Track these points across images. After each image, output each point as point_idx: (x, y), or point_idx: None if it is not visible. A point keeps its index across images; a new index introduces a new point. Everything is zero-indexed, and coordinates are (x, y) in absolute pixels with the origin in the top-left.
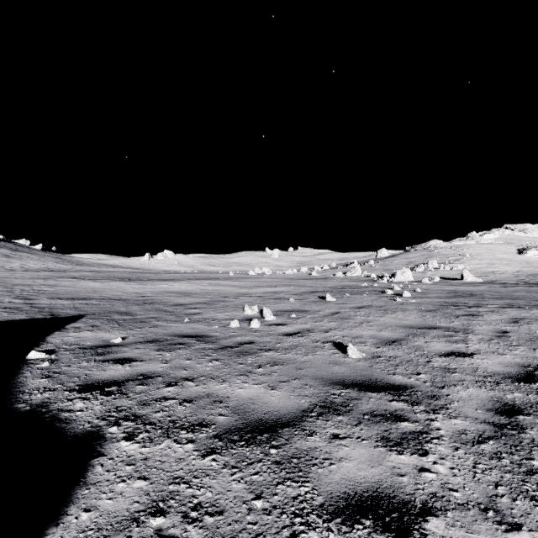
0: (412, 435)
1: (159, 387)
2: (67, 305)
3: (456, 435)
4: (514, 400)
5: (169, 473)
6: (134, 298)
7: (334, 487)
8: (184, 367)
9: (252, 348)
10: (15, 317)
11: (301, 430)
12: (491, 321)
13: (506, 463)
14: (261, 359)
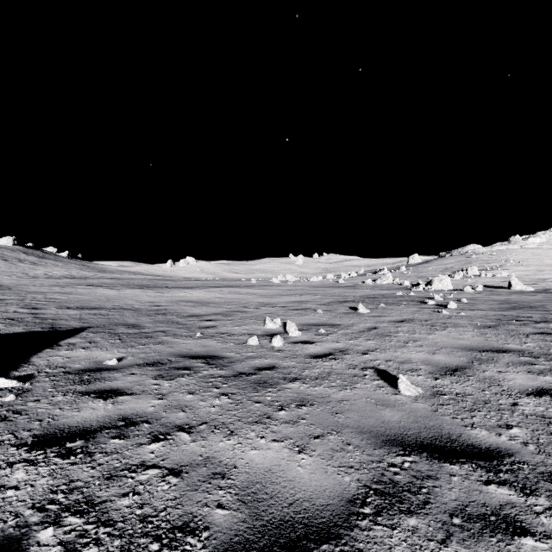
0: None
1: (140, 442)
2: (73, 316)
3: None
4: None
5: None
6: (146, 308)
7: None
8: (182, 407)
9: (273, 376)
10: (10, 330)
11: (351, 551)
12: None
13: None
14: (284, 394)
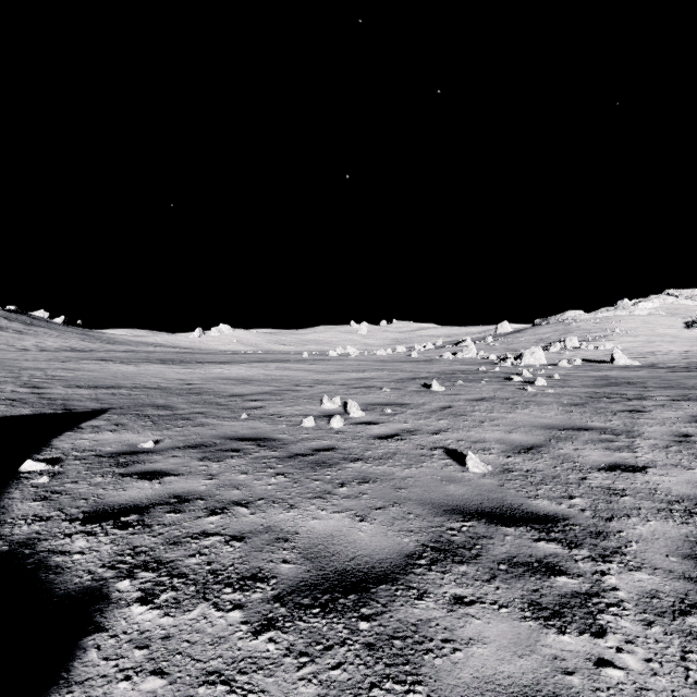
0: (576, 600)
1: (198, 515)
2: (88, 396)
3: (645, 600)
4: None
5: (200, 664)
6: (176, 387)
7: (463, 695)
8: (236, 485)
9: (332, 457)
10: (16, 412)
11: (405, 589)
12: (664, 420)
13: None
14: (345, 473)
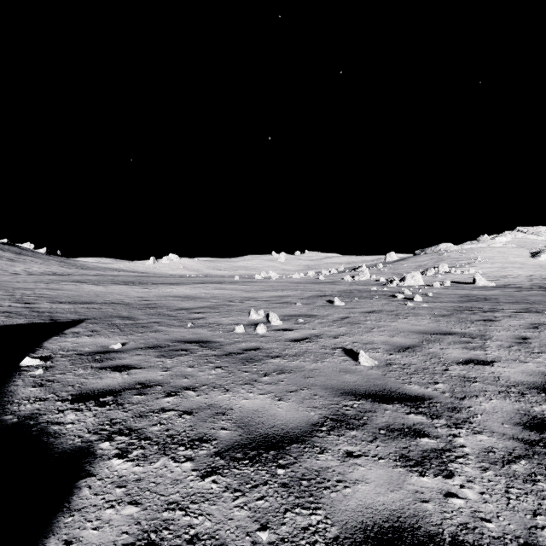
0: (434, 453)
1: (157, 397)
2: (68, 309)
3: (483, 454)
4: (542, 413)
5: (164, 497)
6: (136, 302)
7: (350, 516)
8: (185, 375)
9: (258, 355)
10: (13, 321)
11: (311, 447)
12: (509, 327)
13: (543, 487)
14: (267, 366)
